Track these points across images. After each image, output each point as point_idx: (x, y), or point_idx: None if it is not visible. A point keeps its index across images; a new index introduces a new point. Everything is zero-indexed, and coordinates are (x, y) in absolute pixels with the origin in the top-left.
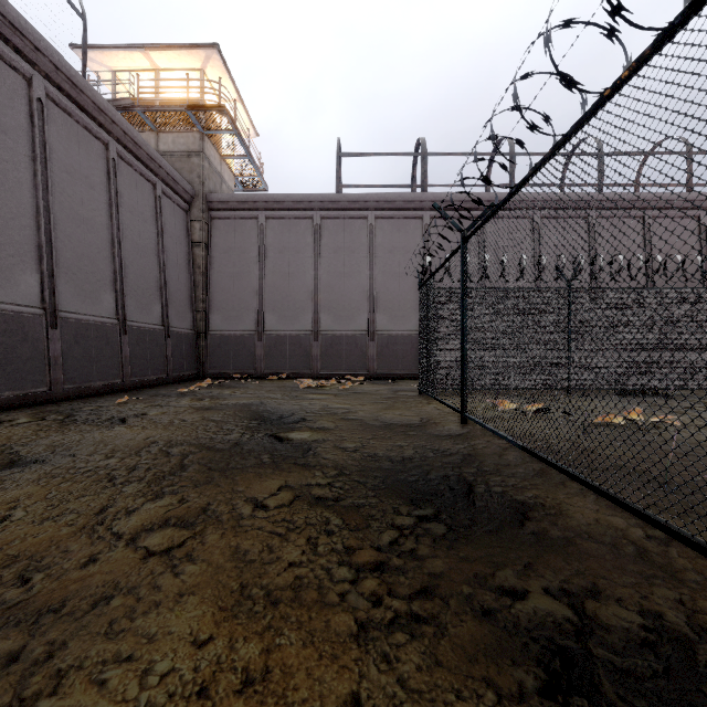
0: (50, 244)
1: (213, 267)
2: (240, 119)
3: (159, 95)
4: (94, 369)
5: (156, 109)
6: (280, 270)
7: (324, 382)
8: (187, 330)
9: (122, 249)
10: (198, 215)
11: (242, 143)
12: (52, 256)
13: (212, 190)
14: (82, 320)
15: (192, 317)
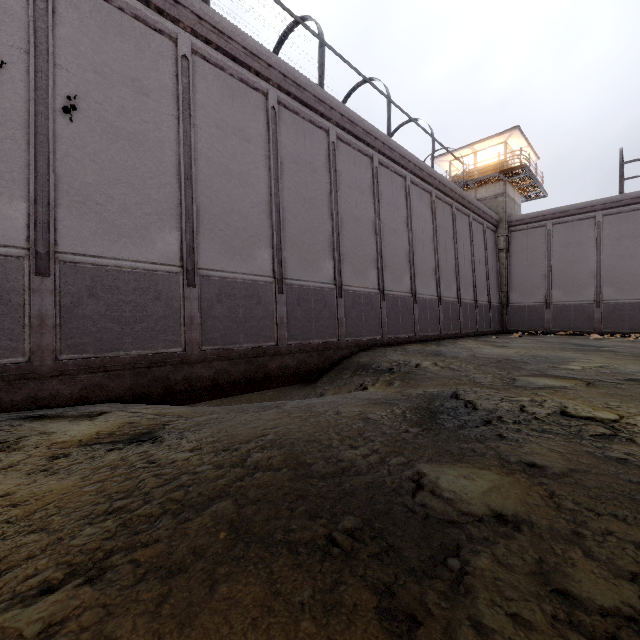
0: (458, 271)
1: (511, 263)
2: (526, 155)
3: (476, 166)
4: (469, 324)
5: (479, 179)
6: (564, 259)
7: (609, 336)
8: (497, 304)
9: (474, 265)
10: (502, 233)
11: (533, 177)
12: (458, 276)
13: (509, 213)
14: (465, 302)
15: (498, 296)
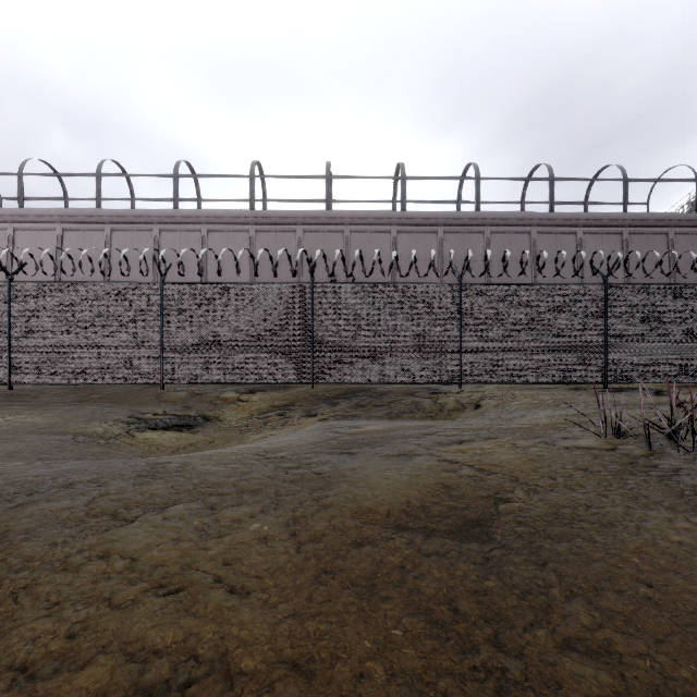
0: None
1: None
2: None
3: None
4: None
5: None
6: None
7: None
8: None
9: None
10: None
11: None
12: None
13: None
14: None
15: None
